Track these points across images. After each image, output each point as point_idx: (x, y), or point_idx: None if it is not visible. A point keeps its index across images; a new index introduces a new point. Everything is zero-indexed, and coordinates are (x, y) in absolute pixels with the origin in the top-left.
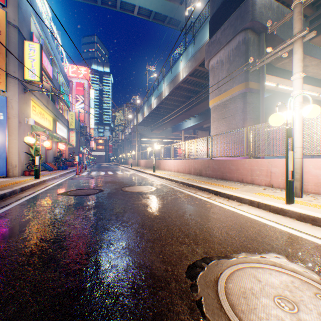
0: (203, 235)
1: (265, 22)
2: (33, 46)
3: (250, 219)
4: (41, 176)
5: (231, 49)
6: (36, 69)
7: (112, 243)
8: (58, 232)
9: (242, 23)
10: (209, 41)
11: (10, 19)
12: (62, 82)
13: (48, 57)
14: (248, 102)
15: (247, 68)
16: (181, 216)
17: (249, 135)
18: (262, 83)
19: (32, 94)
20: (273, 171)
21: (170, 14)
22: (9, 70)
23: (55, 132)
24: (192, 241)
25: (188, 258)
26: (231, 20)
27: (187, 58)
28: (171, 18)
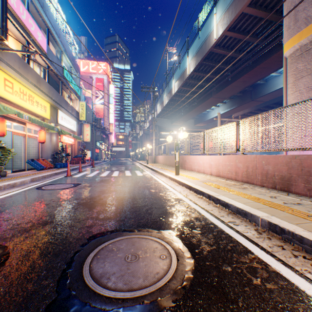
0: None
1: None
2: None
3: None
4: None
5: None
6: None
7: None
8: None
9: None
10: None
11: None
12: (69, 66)
13: (44, 29)
14: None
15: None
16: None
17: None
18: None
19: None
20: None
21: None
22: None
23: (57, 122)
24: None
25: None
26: None
27: (226, 3)
28: None
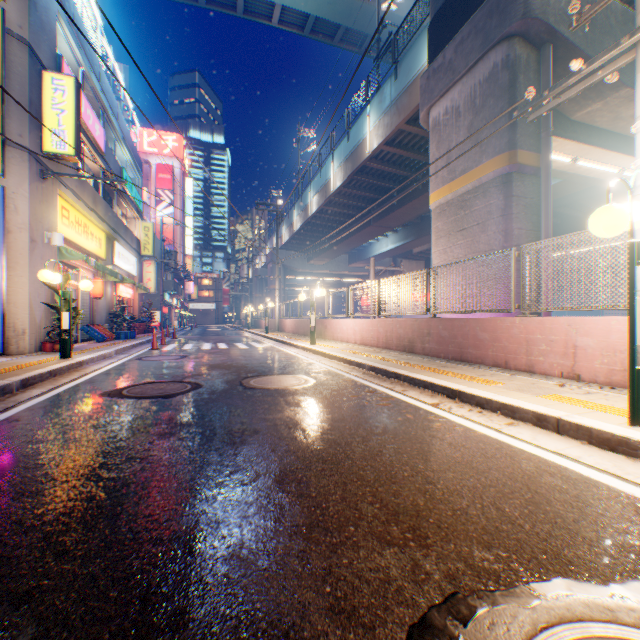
0: (437, 516)
1: (552, 19)
2: (62, 82)
3: (547, 466)
4: (77, 353)
5: (478, 81)
6: (68, 131)
7: (197, 539)
8: (68, 502)
9: (501, 25)
10: (429, 68)
11: (12, 25)
12: (126, 160)
13: (96, 109)
14: (515, 194)
15: (520, 114)
16: (375, 454)
17: (522, 265)
18: (545, 152)
19: (60, 182)
20: (580, 345)
21: (346, 21)
22: (9, 132)
23: (112, 263)
24: (410, 533)
25: (406, 597)
26: (477, 19)
27: (381, 109)
28: (347, 31)
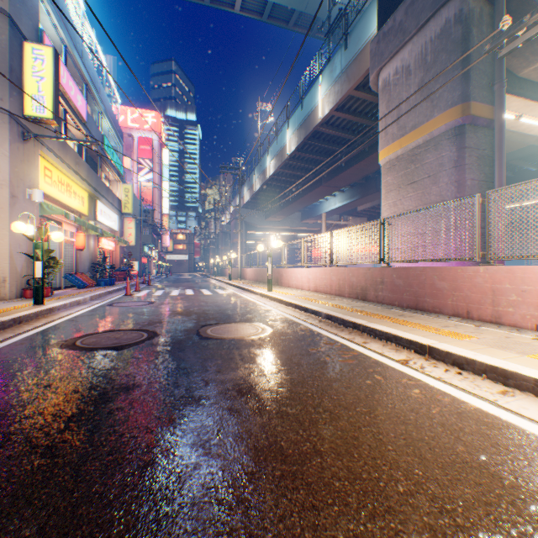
0: None
1: None
2: (41, 52)
3: None
4: (53, 299)
5: (430, 39)
6: (47, 97)
7: None
8: None
9: None
10: (379, 32)
11: None
12: (109, 131)
13: (80, 84)
14: (468, 146)
15: (493, 46)
16: (351, 445)
17: (487, 211)
18: (499, 103)
19: (42, 144)
20: None
21: (300, 5)
22: None
23: (95, 219)
24: None
25: None
26: None
27: (332, 77)
28: (300, 15)
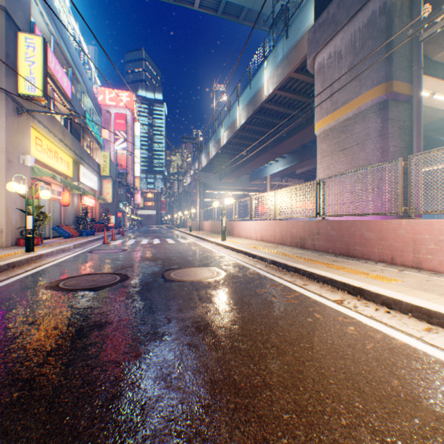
0: None
1: None
2: (32, 41)
3: None
4: (43, 247)
5: (358, 28)
6: (37, 78)
7: None
8: None
9: None
10: (315, 23)
11: None
12: (90, 107)
13: (66, 68)
14: (391, 118)
15: (415, 31)
16: (296, 379)
17: (409, 172)
18: (417, 82)
19: (33, 118)
20: None
21: (248, 3)
22: None
23: (78, 180)
24: None
25: None
26: None
27: (275, 62)
28: (249, 11)
